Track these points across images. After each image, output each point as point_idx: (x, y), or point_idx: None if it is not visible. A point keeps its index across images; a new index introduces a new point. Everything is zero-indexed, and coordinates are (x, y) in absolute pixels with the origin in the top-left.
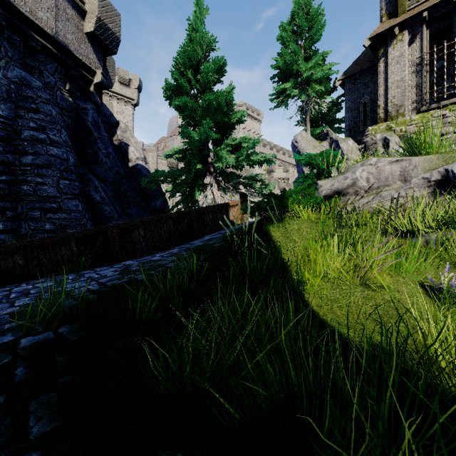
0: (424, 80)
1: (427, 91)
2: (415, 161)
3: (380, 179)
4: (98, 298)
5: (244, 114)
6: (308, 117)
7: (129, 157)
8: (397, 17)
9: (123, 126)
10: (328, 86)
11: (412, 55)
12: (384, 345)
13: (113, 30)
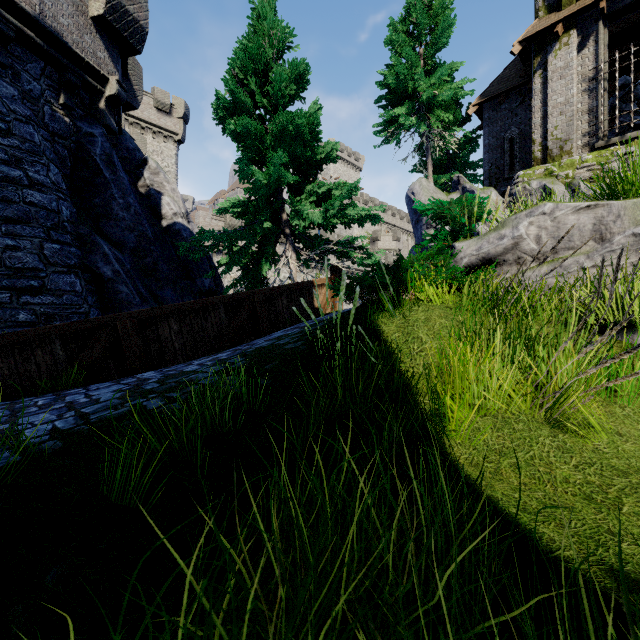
0: (600, 102)
1: (604, 119)
2: (617, 207)
3: (558, 237)
4: (61, 448)
5: (336, 147)
6: (430, 159)
7: (162, 211)
8: (561, 10)
9: (154, 165)
10: (459, 114)
11: (583, 65)
12: (638, 573)
13: (136, 15)
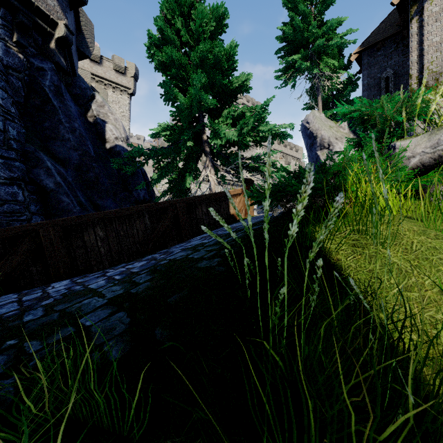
0: None
1: None
2: None
3: None
4: None
5: (248, 77)
6: (320, 96)
7: (106, 136)
8: None
9: (100, 99)
10: (342, 62)
11: None
12: None
13: None
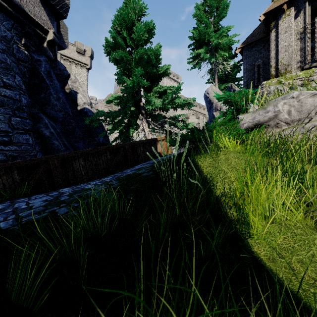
0: (307, 44)
1: (309, 53)
2: None
3: (301, 111)
4: None
5: (169, 67)
6: (216, 76)
7: (77, 102)
8: None
9: (73, 78)
10: (231, 53)
11: (297, 26)
12: None
13: None
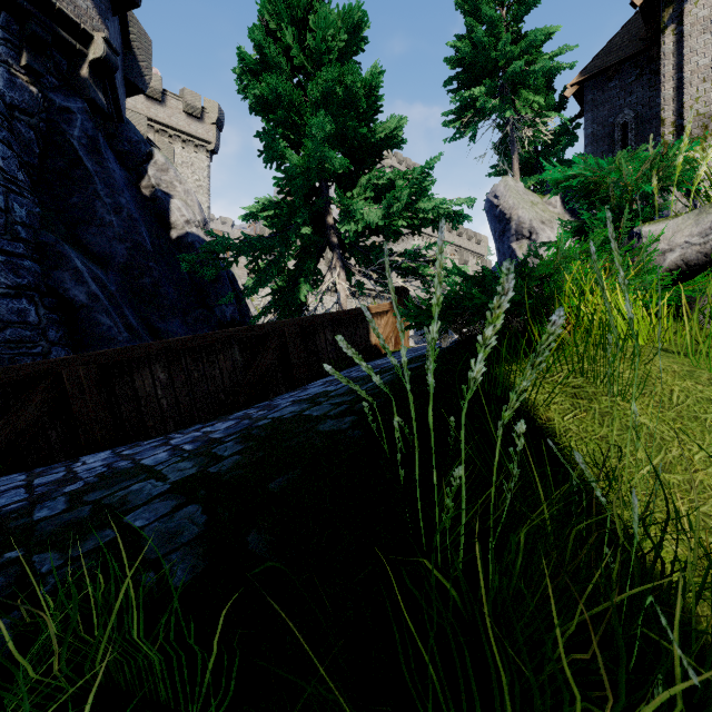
0: None
1: None
2: None
3: None
4: None
5: (400, 122)
6: (517, 154)
7: (171, 219)
8: None
9: (161, 160)
10: (551, 99)
11: None
12: None
13: None
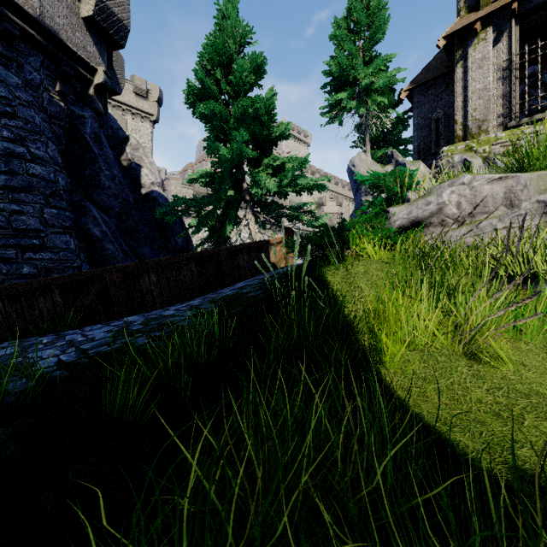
0: (513, 88)
1: (516, 102)
2: (524, 178)
3: (475, 203)
4: (68, 376)
5: (288, 127)
6: (368, 136)
7: (141, 181)
8: (479, 10)
9: (134, 142)
10: (392, 98)
11: (498, 57)
12: (534, 470)
13: (120, 16)
